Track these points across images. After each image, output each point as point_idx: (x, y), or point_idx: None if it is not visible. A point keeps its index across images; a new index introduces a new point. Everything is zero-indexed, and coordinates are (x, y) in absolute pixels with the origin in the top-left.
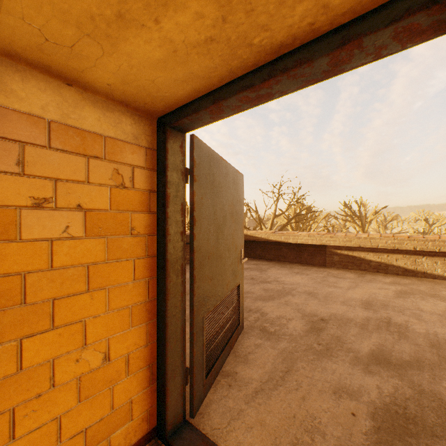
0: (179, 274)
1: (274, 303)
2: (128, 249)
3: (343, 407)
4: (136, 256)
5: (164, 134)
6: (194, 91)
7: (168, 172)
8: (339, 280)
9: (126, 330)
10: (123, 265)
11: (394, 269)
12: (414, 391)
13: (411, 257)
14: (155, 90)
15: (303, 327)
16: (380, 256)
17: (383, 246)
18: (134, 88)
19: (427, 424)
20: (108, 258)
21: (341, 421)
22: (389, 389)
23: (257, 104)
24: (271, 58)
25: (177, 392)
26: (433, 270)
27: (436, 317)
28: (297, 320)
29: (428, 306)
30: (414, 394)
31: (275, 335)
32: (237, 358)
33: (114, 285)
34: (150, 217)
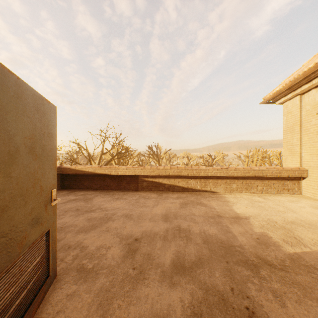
0: None
1: (96, 232)
2: None
3: None
4: None
5: None
6: None
7: None
8: (147, 200)
9: None
10: None
11: (178, 188)
12: (203, 292)
13: (186, 180)
14: None
15: (121, 252)
16: (170, 181)
17: (172, 174)
18: None
19: None
20: None
21: None
22: (189, 298)
23: None
24: None
25: None
26: (196, 186)
27: (202, 218)
28: (116, 246)
29: (197, 211)
30: (204, 294)
31: (93, 272)
32: None
33: None
34: None
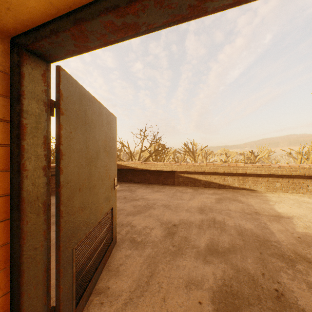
0: (41, 212)
1: (141, 216)
2: None
3: (193, 298)
4: None
5: (19, 56)
6: (51, 5)
7: (25, 100)
8: (183, 194)
9: None
10: None
11: (214, 184)
12: (234, 271)
13: (222, 177)
14: None
15: (162, 233)
16: (206, 177)
17: (208, 170)
18: None
19: (245, 296)
20: None
21: None
22: (220, 273)
23: (124, 36)
24: None
25: None
26: (233, 184)
27: (238, 214)
28: (157, 228)
29: (233, 207)
30: (235, 273)
31: (142, 244)
32: (110, 272)
33: None
34: None
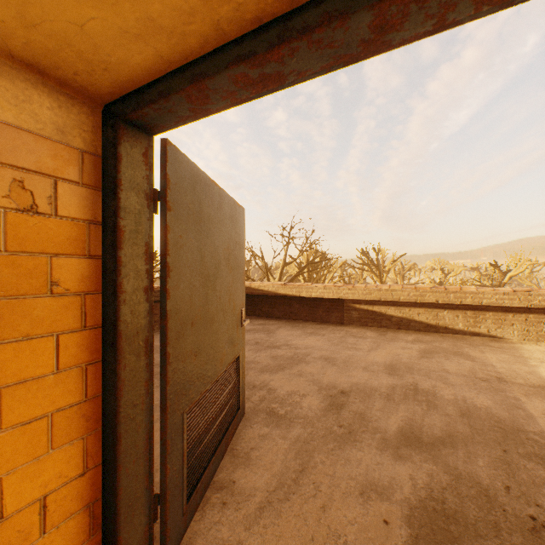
0: (141, 354)
1: (285, 374)
2: (45, 317)
3: (374, 513)
4: (63, 329)
5: (115, 131)
6: (160, 59)
7: (122, 192)
8: (359, 340)
9: (41, 457)
10: (35, 345)
11: (416, 324)
12: (450, 477)
13: (433, 311)
14: (90, 48)
15: (320, 404)
16: (401, 311)
17: (405, 299)
18: (48, 36)
19: (469, 521)
20: (0, 336)
21: (371, 535)
22: (424, 479)
23: (261, 91)
24: (283, 10)
25: (138, 539)
26: (455, 324)
27: (463, 379)
28: (313, 395)
29: (453, 366)
30: (451, 480)
31: (286, 419)
32: (236, 459)
33: (14, 382)
34: (89, 263)
